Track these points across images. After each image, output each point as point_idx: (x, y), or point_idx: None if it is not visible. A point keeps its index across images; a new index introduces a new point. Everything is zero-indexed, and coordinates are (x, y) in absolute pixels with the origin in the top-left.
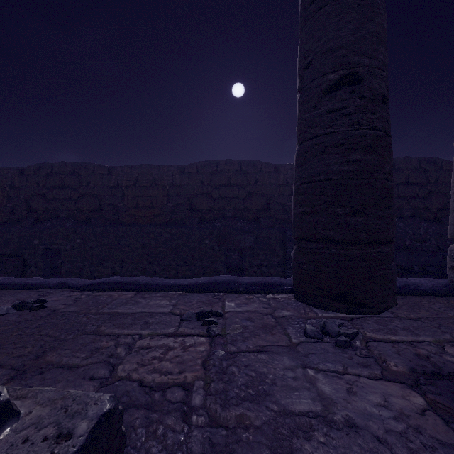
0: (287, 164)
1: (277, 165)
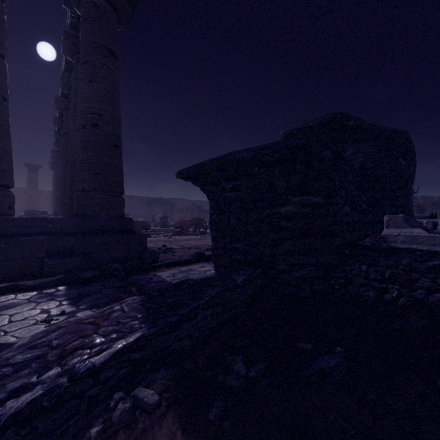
0: (48, 191)
1: (43, 191)
